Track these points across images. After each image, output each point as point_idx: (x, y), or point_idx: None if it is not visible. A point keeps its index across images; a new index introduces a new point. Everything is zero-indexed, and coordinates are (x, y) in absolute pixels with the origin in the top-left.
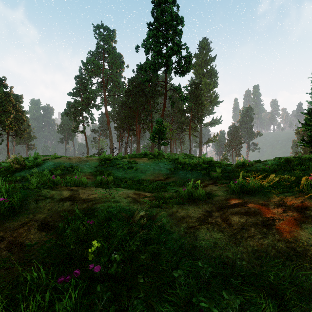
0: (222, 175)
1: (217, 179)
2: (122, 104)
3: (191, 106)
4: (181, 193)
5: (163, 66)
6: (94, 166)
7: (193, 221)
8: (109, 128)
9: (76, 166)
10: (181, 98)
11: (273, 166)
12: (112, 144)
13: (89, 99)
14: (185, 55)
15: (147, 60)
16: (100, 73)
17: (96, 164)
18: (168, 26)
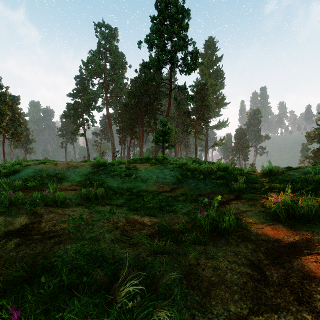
0: (246, 187)
1: (239, 191)
2: (124, 105)
3: (197, 108)
4: (199, 221)
5: (167, 62)
6: (85, 173)
7: (236, 298)
8: (111, 131)
9: (62, 174)
10: (186, 98)
11: (318, 176)
12: (114, 147)
13: (90, 101)
14: (191, 51)
15: (151, 56)
16: (101, 73)
17: (88, 170)
18: (173, 20)
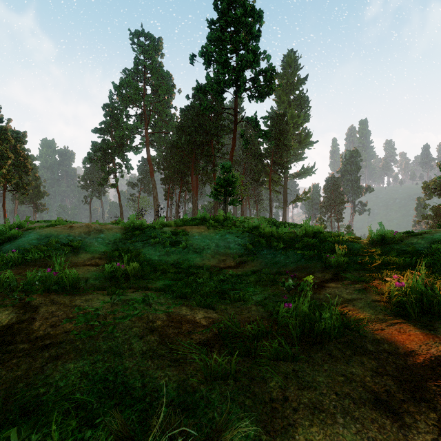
0: (348, 261)
1: (338, 268)
2: (172, 145)
3: (272, 148)
4: (282, 320)
5: (231, 84)
6: (112, 240)
7: None
8: (153, 181)
9: (79, 242)
10: (258, 134)
11: None
12: (157, 203)
13: (124, 138)
14: (265, 68)
15: (208, 76)
16: (140, 100)
17: (117, 236)
18: (239, 25)
